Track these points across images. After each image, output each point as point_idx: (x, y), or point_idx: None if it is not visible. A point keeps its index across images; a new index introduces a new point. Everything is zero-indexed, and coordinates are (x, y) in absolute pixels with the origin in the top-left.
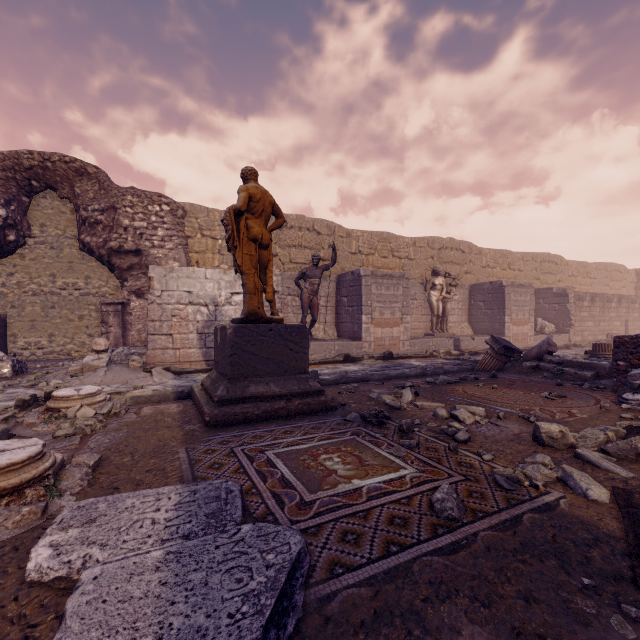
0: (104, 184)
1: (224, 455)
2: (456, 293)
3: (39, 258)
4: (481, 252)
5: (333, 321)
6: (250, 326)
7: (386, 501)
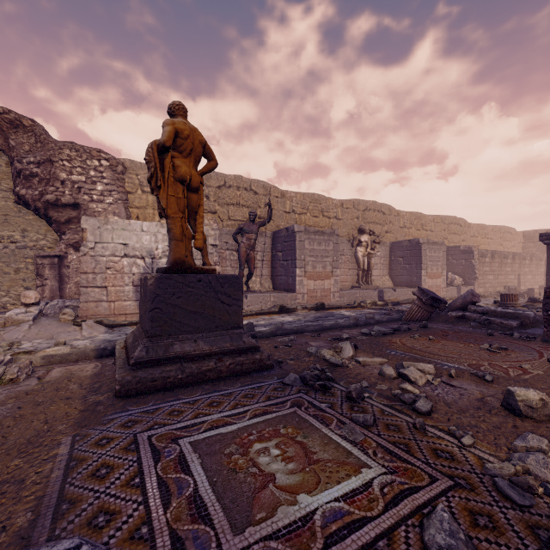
0: (40, 137)
1: (121, 448)
2: (379, 250)
3: None
4: (399, 214)
5: (269, 274)
6: (175, 276)
7: (355, 547)
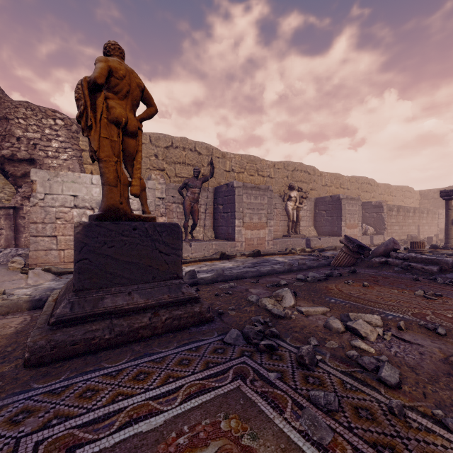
0: None
1: None
2: (305, 204)
3: None
4: (321, 174)
5: (211, 225)
6: (107, 224)
7: None
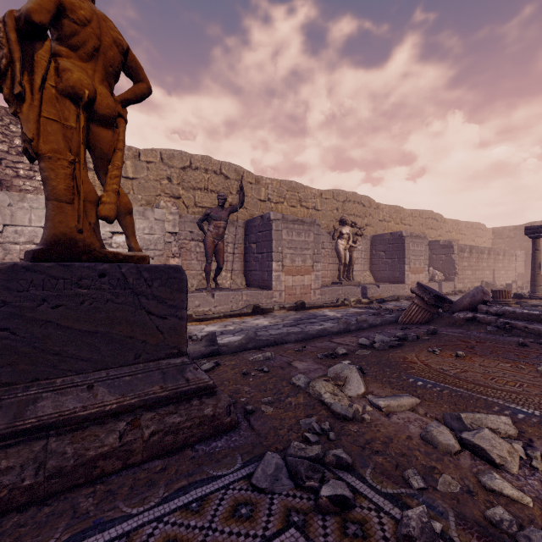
0: None
1: None
2: (359, 243)
3: None
4: (379, 207)
5: (241, 269)
6: (48, 266)
7: None
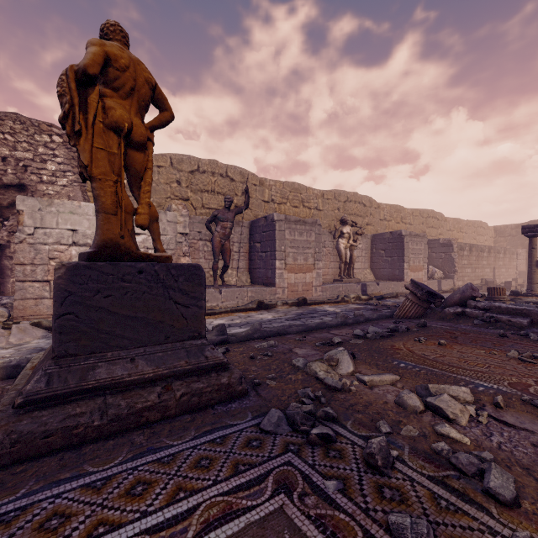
0: None
1: None
2: (360, 242)
3: None
4: (379, 206)
5: (246, 267)
6: (101, 265)
7: None
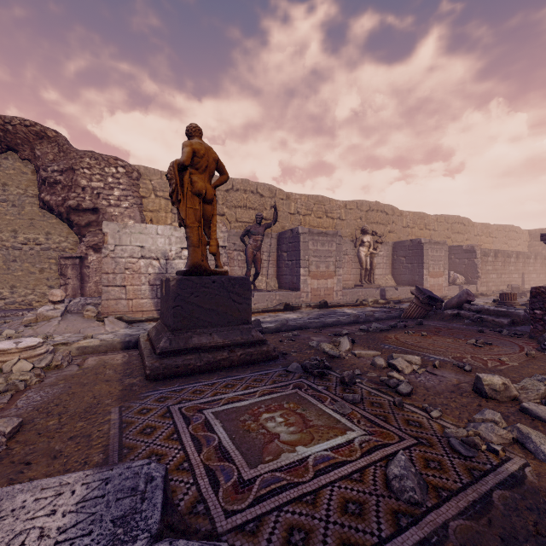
0: (63, 147)
1: (159, 416)
2: (381, 249)
3: (1, 215)
4: (402, 214)
5: (274, 274)
6: (193, 278)
7: (336, 477)
